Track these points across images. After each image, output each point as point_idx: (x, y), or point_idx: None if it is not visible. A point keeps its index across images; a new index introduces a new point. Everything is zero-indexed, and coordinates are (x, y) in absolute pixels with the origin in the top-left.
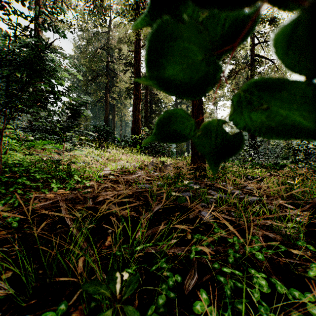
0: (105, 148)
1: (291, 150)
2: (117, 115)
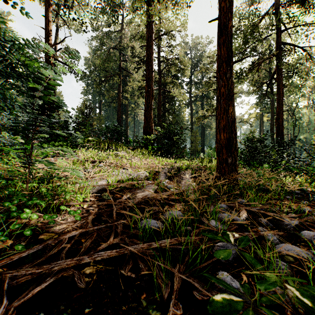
0: (114, 150)
1: None
2: (130, 115)
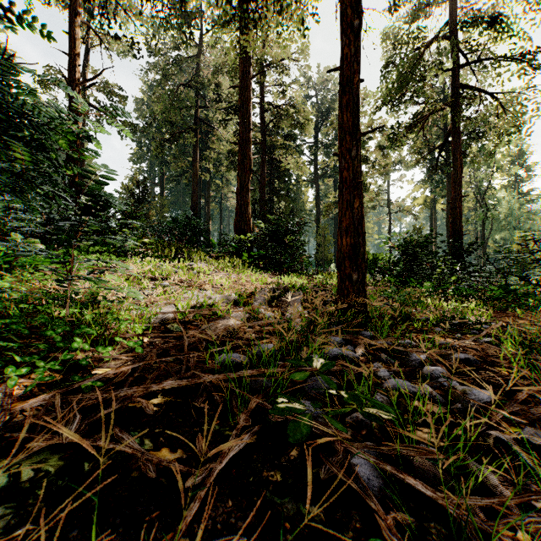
0: (186, 259)
1: (539, 266)
2: (215, 199)
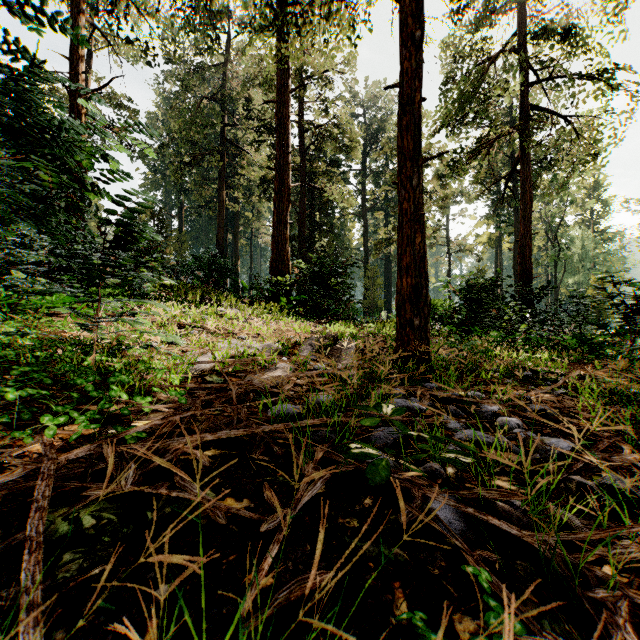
0: (214, 304)
1: (619, 311)
2: (244, 235)
